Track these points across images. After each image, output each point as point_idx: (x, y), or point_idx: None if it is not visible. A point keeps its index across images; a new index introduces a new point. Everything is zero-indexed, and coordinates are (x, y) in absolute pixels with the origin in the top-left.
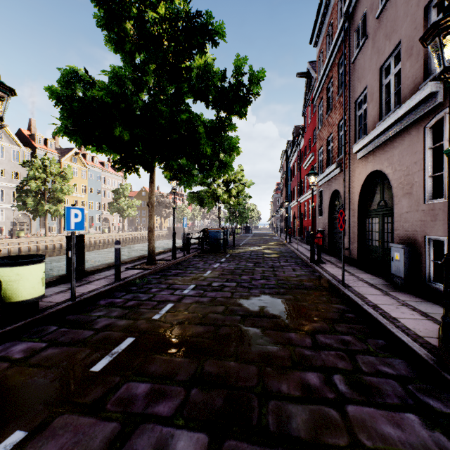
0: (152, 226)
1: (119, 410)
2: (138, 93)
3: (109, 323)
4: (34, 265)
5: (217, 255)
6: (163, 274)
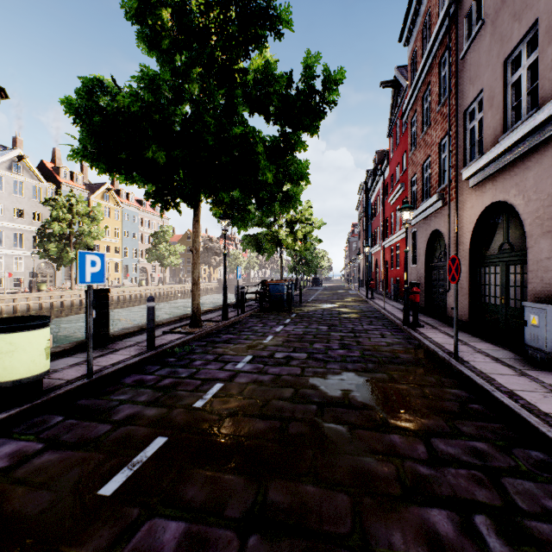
0: (197, 277)
1: None
2: (179, 105)
3: (134, 413)
4: (34, 331)
5: (280, 315)
6: (210, 340)
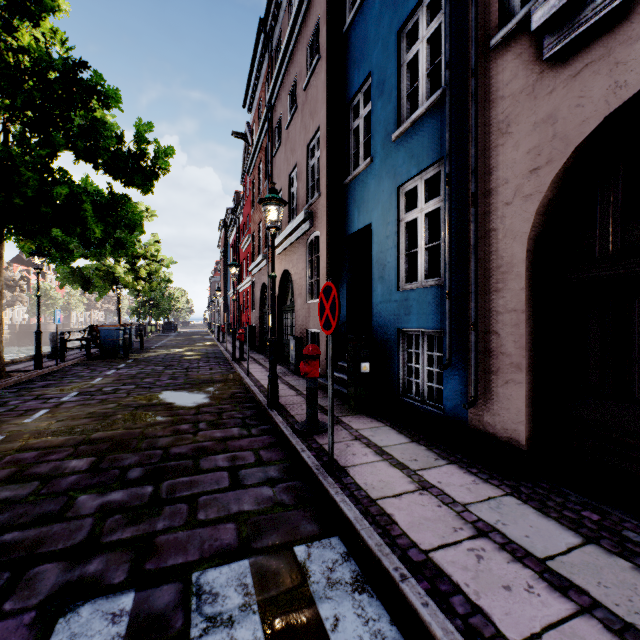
0: None
1: (10, 465)
2: None
3: None
4: None
5: (113, 361)
6: (23, 387)
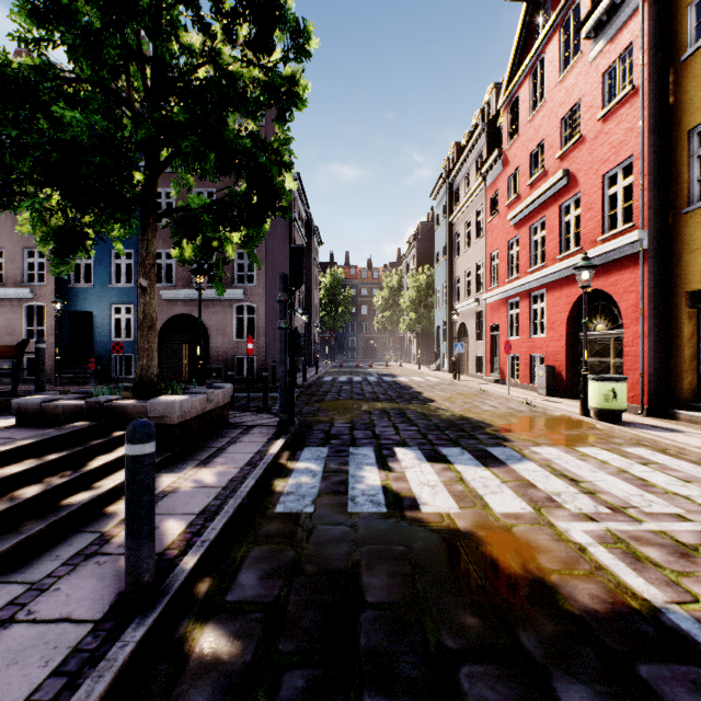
0: None
1: None
2: None
3: None
4: None
5: None
6: None
